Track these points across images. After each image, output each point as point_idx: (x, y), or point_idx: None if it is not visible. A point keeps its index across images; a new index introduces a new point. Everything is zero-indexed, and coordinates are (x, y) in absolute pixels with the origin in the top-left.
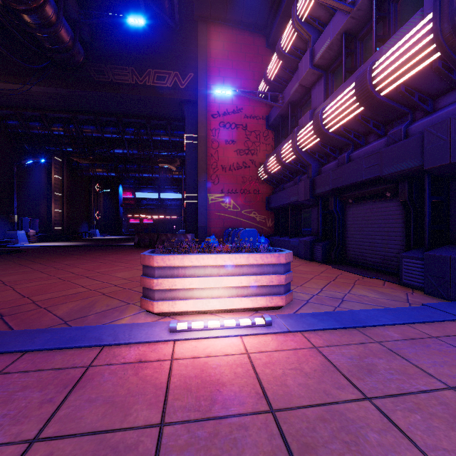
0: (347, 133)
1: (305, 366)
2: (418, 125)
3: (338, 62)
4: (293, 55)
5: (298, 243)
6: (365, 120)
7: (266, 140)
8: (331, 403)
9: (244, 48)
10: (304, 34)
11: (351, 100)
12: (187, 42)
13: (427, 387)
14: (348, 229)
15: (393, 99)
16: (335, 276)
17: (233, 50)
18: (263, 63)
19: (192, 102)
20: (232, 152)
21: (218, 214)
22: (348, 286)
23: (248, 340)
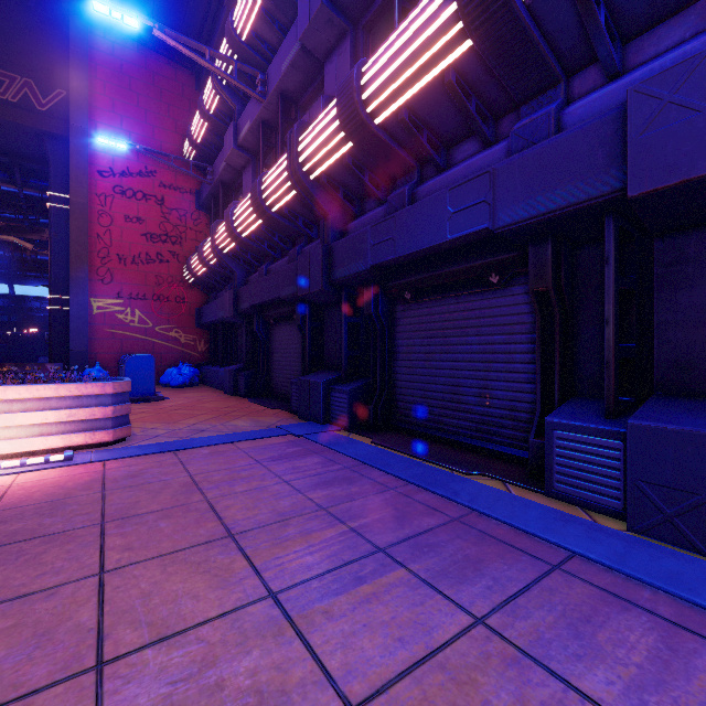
0: (259, 242)
1: (70, 483)
2: (307, 249)
3: (264, 151)
4: (222, 121)
5: (224, 373)
6: (271, 232)
7: (196, 224)
8: (63, 499)
9: (160, 81)
10: (228, 101)
11: (251, 208)
12: (52, 33)
13: (170, 478)
14: (272, 355)
15: (286, 218)
16: (235, 410)
17: (139, 78)
18: (192, 111)
19: (65, 139)
20: (138, 236)
21: (111, 332)
22: (231, 419)
23: (26, 475)
